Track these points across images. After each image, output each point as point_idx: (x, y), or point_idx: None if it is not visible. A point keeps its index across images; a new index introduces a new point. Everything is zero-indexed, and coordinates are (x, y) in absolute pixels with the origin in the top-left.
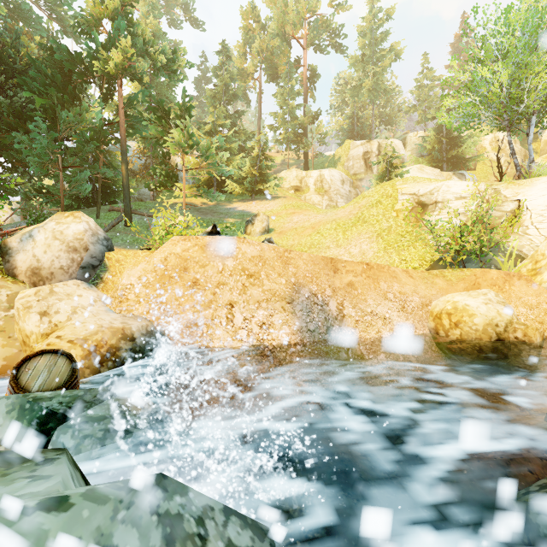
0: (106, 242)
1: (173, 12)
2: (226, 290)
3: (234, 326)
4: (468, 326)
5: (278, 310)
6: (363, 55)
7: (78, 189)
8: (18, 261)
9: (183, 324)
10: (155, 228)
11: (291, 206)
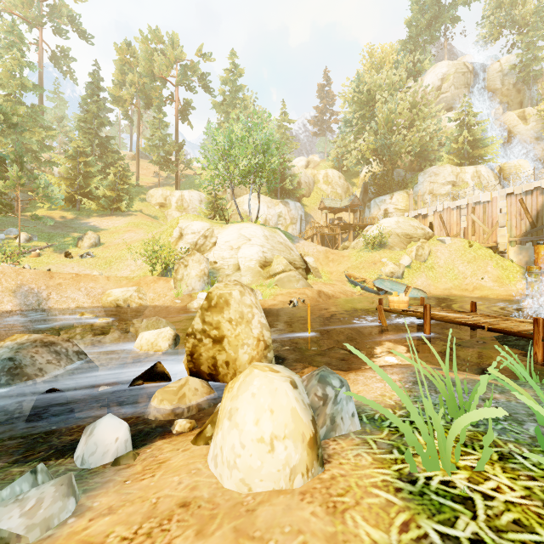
0: None
1: (57, 22)
2: None
3: None
4: (105, 301)
5: (7, 296)
6: (225, 99)
7: None
8: None
9: None
10: None
11: (132, 224)
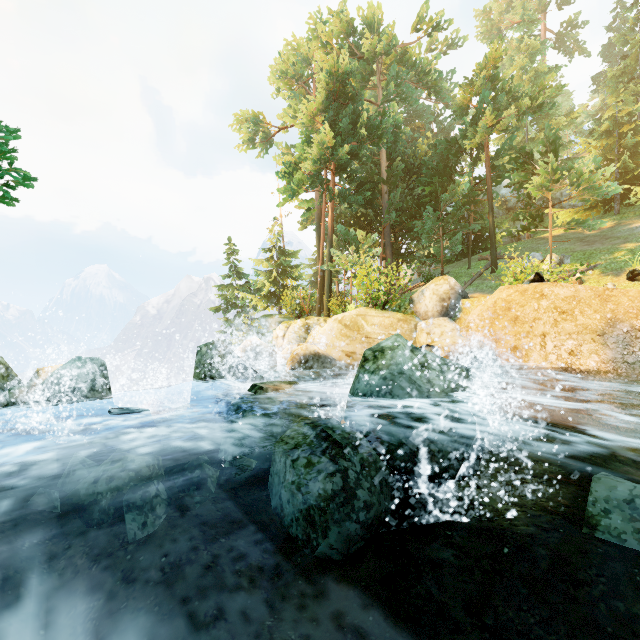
0: (461, 293)
1: None
2: (540, 324)
3: (545, 351)
4: None
5: (587, 341)
6: None
7: (452, 249)
8: (417, 307)
9: (507, 347)
10: (503, 277)
11: None
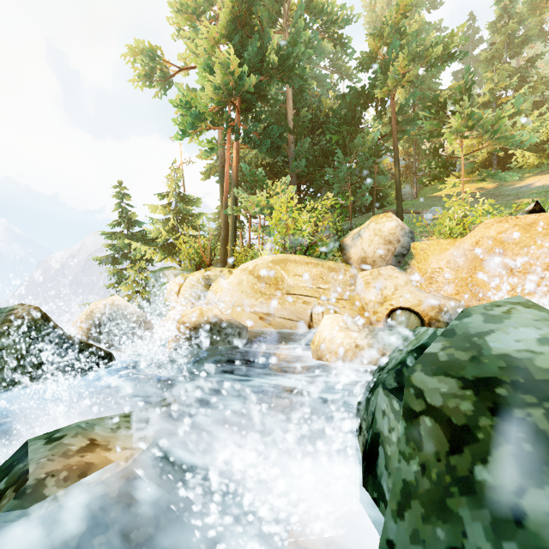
0: (410, 234)
1: None
2: None
3: None
4: None
5: None
6: None
7: (362, 199)
8: (351, 253)
9: None
10: (442, 220)
11: None
